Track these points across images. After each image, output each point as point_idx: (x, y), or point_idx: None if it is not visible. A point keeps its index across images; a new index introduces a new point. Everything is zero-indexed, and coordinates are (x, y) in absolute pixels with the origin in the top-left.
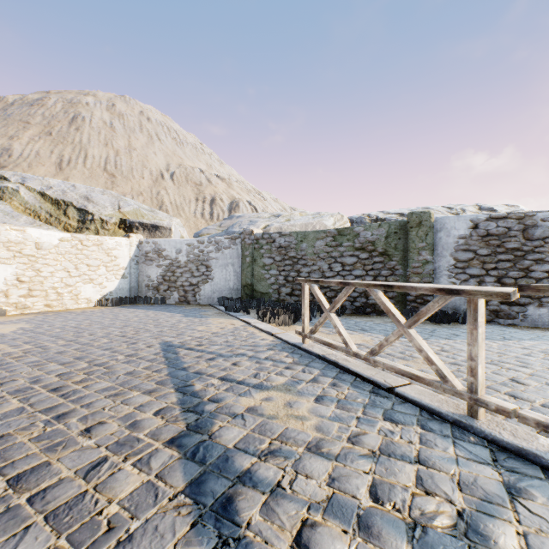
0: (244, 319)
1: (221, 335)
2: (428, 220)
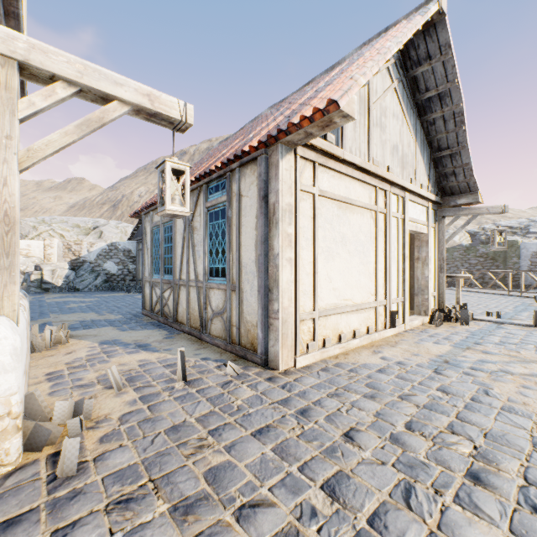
0: None
1: None
2: (516, 244)
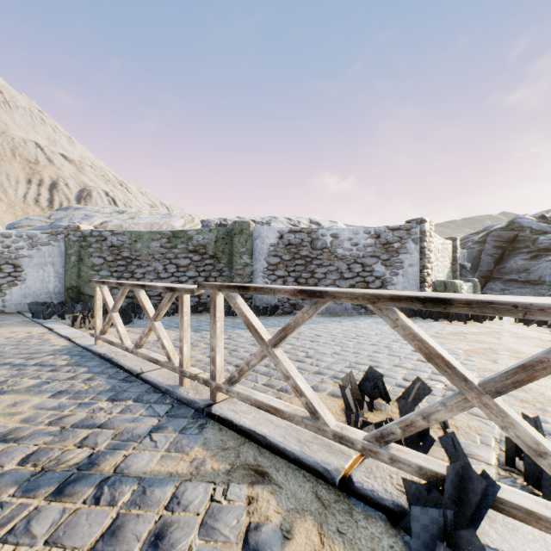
0: (50, 326)
1: None
2: (248, 228)
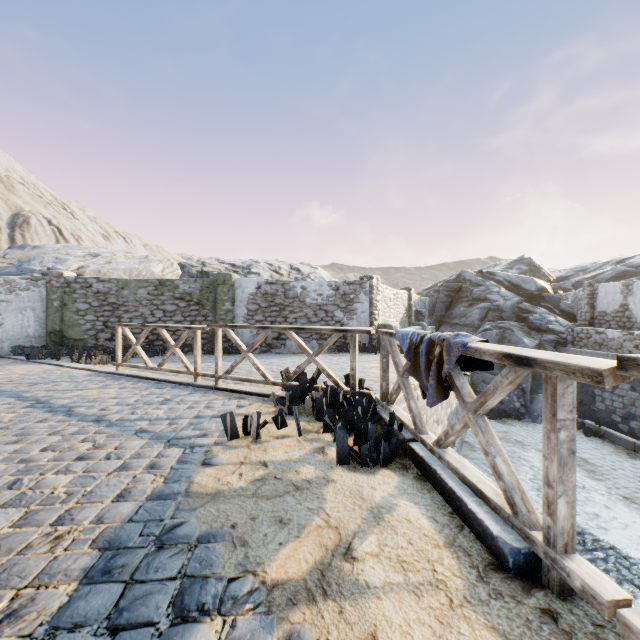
0: (56, 363)
1: (33, 375)
2: (230, 280)
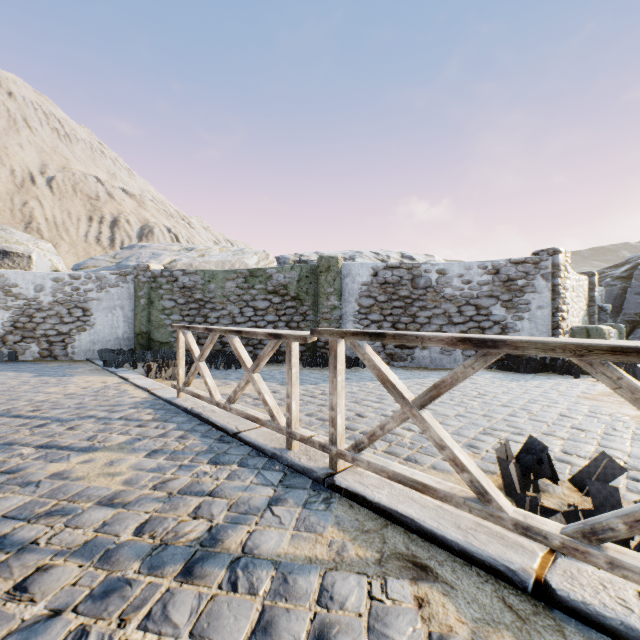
0: (124, 375)
1: (77, 397)
2: (336, 265)
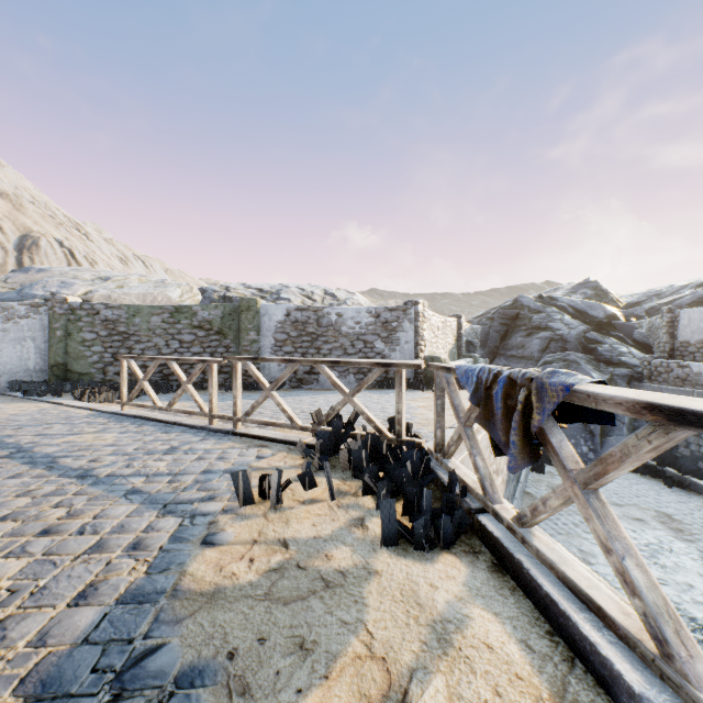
0: (55, 401)
1: (25, 415)
2: (255, 306)
